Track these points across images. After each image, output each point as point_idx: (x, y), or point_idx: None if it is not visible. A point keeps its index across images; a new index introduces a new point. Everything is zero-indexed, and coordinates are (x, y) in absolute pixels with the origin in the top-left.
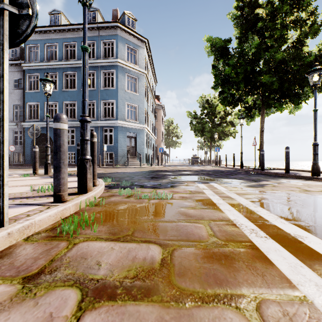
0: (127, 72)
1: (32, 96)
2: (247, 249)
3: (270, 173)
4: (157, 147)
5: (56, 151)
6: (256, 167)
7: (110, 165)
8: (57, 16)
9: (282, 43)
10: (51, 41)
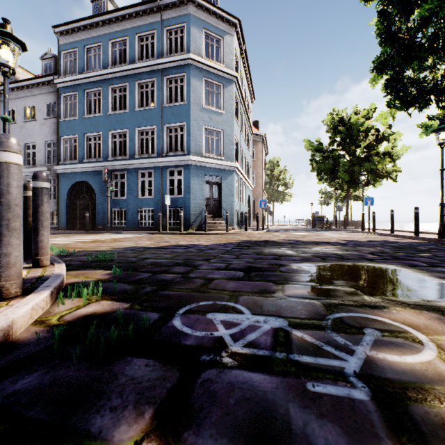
0: (205, 76)
1: (68, 127)
2: None
3: None
4: (255, 201)
5: None
6: None
7: (178, 230)
8: (102, 3)
9: None
10: (93, 41)
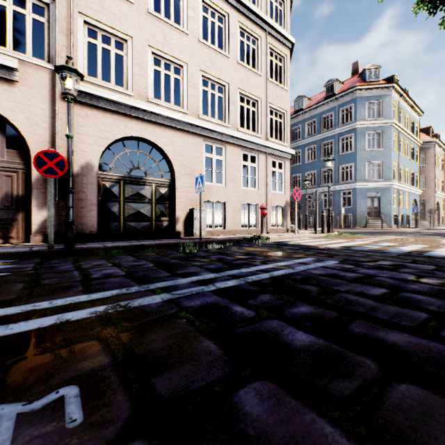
0: (367, 131)
1: None
2: (360, 239)
3: None
4: (425, 203)
5: (322, 220)
6: None
7: (348, 227)
8: (300, 101)
9: None
10: (296, 124)
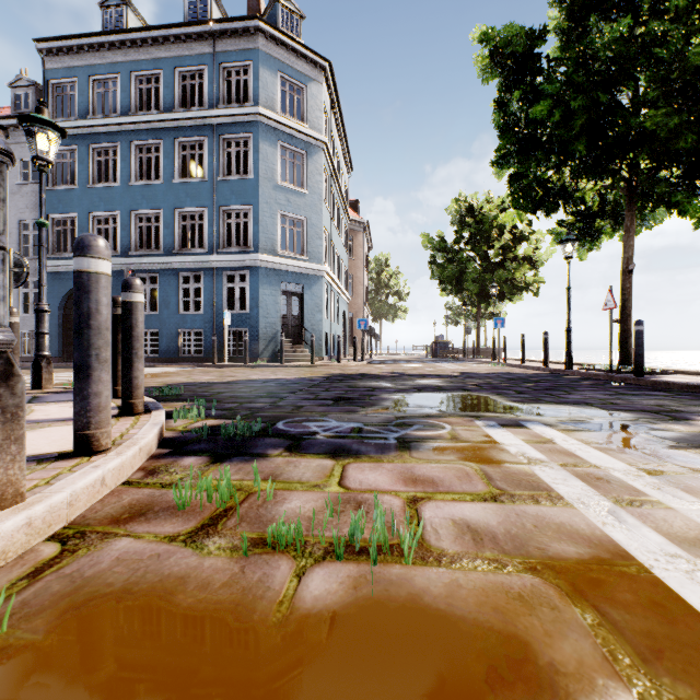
0: (280, 139)
1: (61, 200)
2: None
3: (673, 385)
4: (353, 319)
5: None
6: (612, 368)
7: (240, 361)
8: (118, 12)
9: (696, 25)
10: (104, 69)
